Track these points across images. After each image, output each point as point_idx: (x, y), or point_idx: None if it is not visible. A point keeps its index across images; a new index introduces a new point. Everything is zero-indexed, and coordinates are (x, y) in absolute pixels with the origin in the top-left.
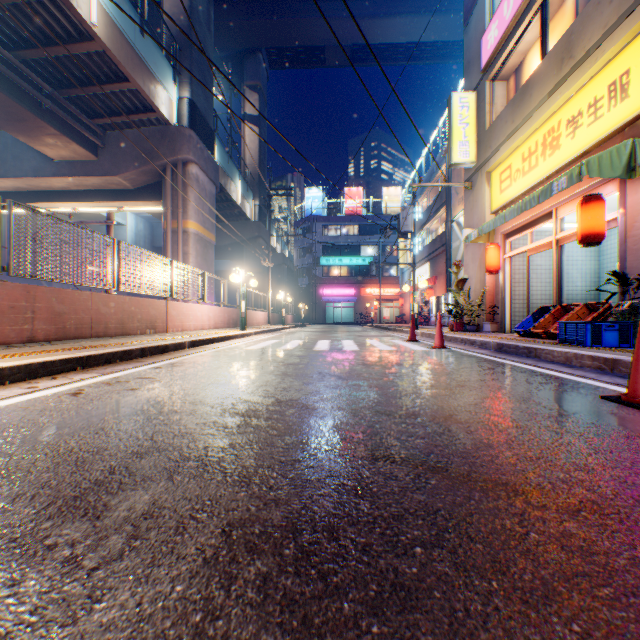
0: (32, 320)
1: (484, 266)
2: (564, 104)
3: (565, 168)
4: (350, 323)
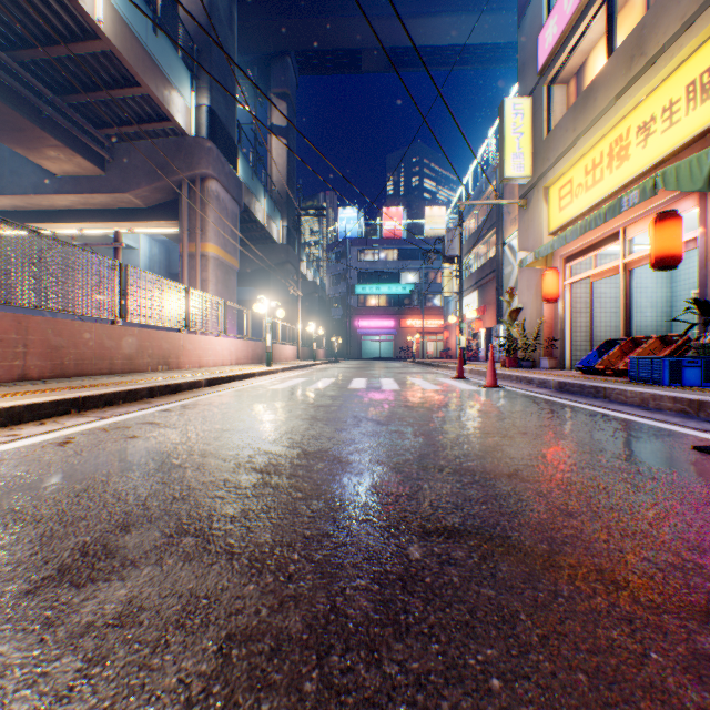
0: (24, 355)
1: (541, 294)
2: (634, 108)
3: (635, 182)
4: (389, 358)
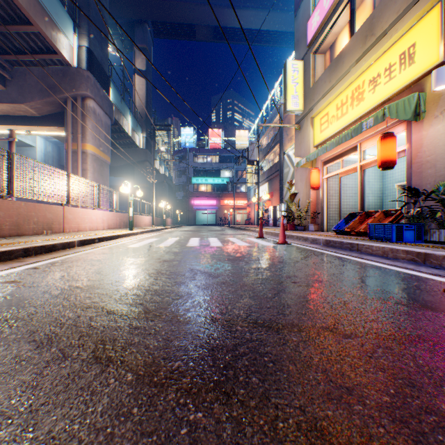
0: None
1: (309, 184)
2: (367, 69)
3: (367, 115)
4: (213, 224)
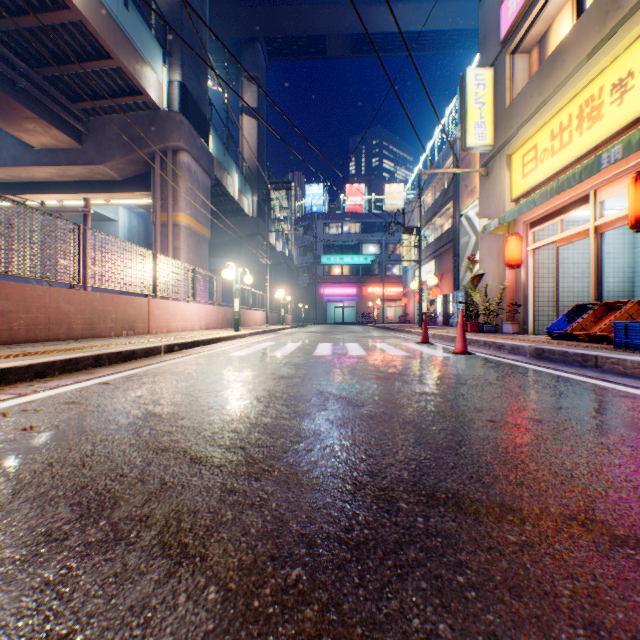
0: None
1: (503, 260)
2: (608, 66)
3: (608, 142)
4: (352, 323)
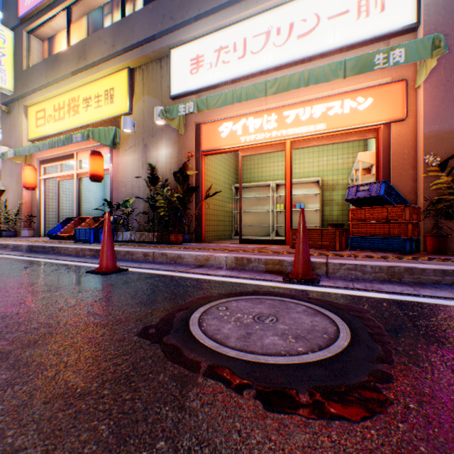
0: None
1: (23, 182)
2: (83, 87)
3: (84, 128)
4: None
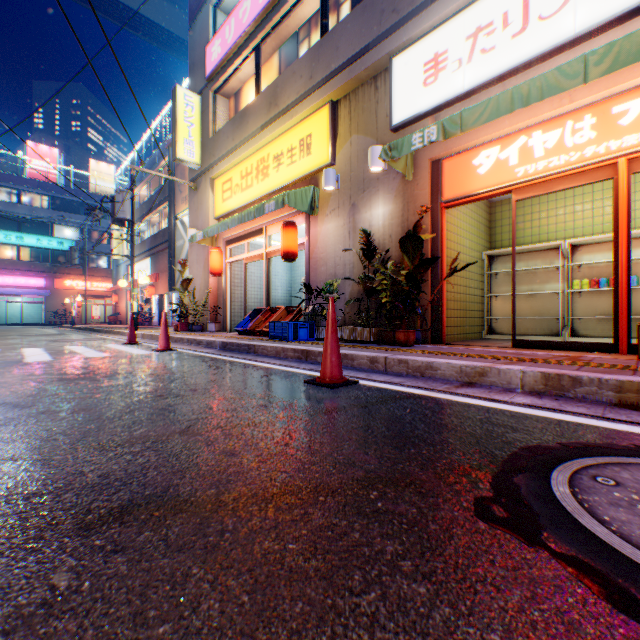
0: None
1: (210, 268)
2: (273, 142)
3: (273, 195)
4: (39, 324)
